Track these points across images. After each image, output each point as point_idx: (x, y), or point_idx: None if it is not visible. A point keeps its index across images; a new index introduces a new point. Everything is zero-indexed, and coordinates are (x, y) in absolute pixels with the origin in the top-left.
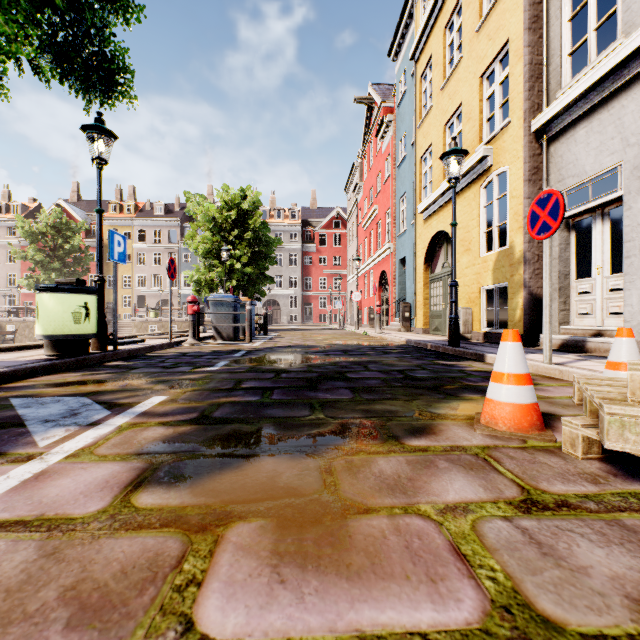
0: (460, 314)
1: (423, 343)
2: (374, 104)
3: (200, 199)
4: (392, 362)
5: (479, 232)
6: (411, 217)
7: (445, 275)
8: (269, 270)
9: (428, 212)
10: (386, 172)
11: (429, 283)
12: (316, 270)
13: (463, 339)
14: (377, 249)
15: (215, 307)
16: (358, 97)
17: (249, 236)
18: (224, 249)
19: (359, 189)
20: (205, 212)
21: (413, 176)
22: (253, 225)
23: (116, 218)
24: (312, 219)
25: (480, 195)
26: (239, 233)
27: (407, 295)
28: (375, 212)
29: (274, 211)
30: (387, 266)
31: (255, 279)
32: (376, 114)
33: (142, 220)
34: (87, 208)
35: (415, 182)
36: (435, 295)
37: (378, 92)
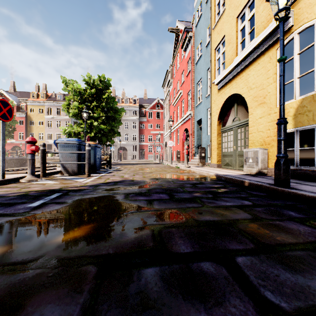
0: (258, 154)
1: (238, 179)
2: (180, 32)
3: (72, 82)
4: (258, 232)
5: (276, 86)
6: (205, 93)
7: (236, 126)
8: (121, 131)
9: (222, 83)
10: (188, 69)
11: (221, 133)
12: (146, 131)
13: (261, 174)
14: (182, 116)
15: (62, 148)
16: (170, 28)
17: (103, 105)
18: (84, 111)
19: (170, 84)
20: (74, 89)
21: (207, 66)
22: (106, 98)
23: (35, 101)
24: (144, 104)
25: (276, 56)
26: (97, 103)
27: (202, 142)
28: (180, 94)
29: (124, 99)
30: (188, 125)
31: (107, 132)
32: (181, 36)
33: (50, 102)
34: (19, 95)
35: (211, 66)
36: (226, 141)
37: (182, 23)
